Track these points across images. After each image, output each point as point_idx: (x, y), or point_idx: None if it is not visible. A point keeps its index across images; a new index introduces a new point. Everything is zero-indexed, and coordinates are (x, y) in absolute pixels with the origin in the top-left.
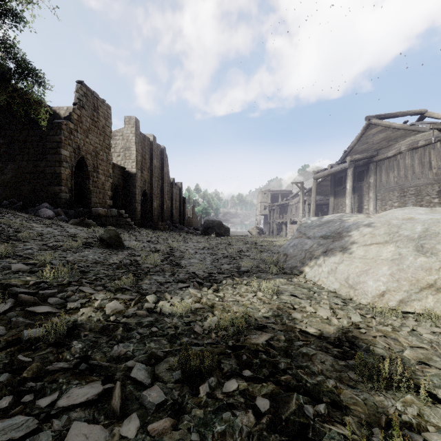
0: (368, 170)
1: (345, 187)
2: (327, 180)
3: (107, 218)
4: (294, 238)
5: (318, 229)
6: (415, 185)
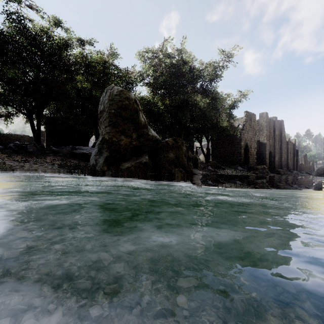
0: None
1: None
2: None
3: (259, 169)
4: None
5: None
6: None
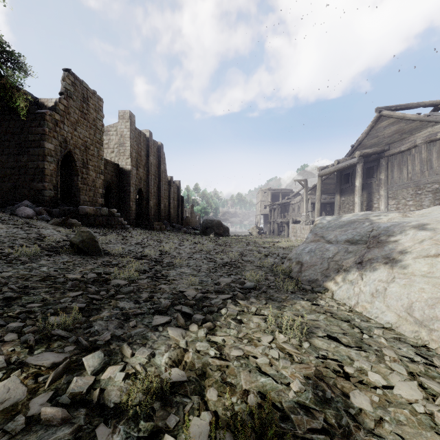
0: (379, 166)
1: (352, 185)
2: (331, 178)
3: (96, 217)
4: (309, 241)
5: (339, 230)
6: (433, 181)
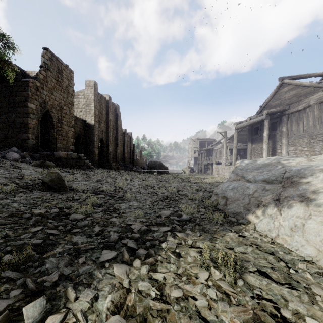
0: (281, 121)
1: (261, 135)
2: (244, 131)
3: (68, 160)
4: (232, 180)
5: (256, 172)
6: None
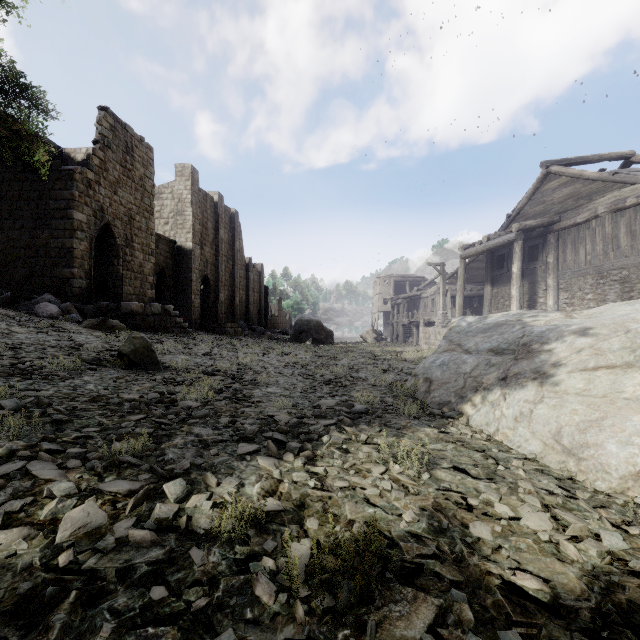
0: (546, 244)
1: (509, 271)
2: (479, 261)
3: (146, 317)
4: (441, 351)
5: (482, 336)
6: (621, 266)
